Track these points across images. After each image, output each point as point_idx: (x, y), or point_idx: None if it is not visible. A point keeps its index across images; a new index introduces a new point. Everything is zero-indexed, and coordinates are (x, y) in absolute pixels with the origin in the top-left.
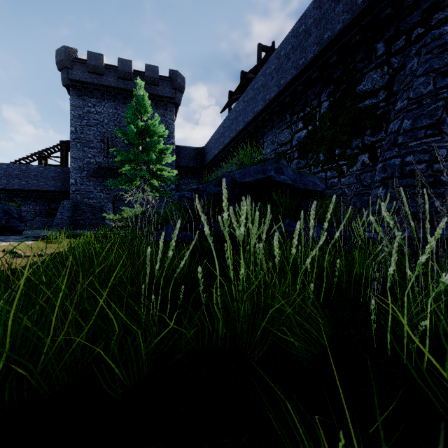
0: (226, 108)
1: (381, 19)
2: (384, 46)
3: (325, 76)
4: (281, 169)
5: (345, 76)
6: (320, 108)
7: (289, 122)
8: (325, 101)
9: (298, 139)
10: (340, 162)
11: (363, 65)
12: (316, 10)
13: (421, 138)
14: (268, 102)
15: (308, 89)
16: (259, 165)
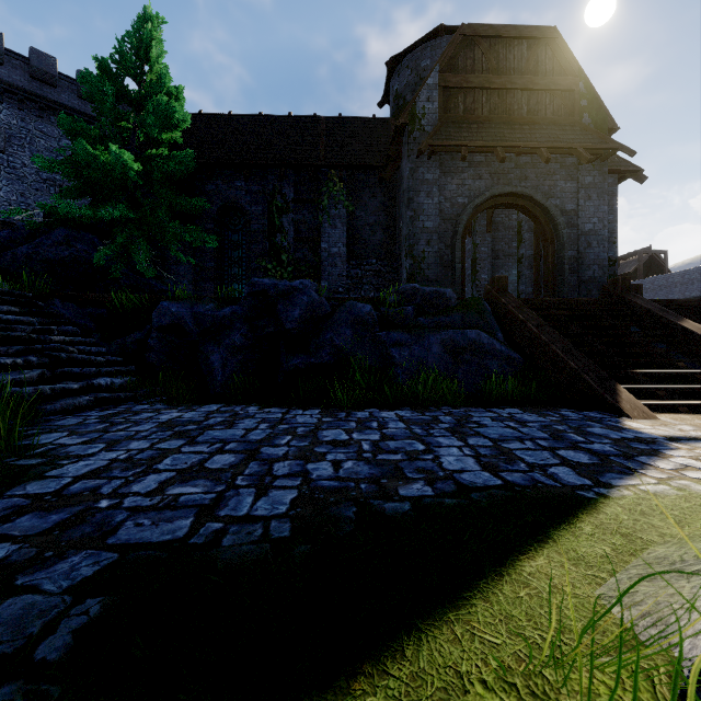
0: None
1: None
2: None
3: None
4: None
5: None
6: None
7: None
8: None
9: None
10: None
11: None
12: (697, 274)
13: None
14: None
15: None
16: None
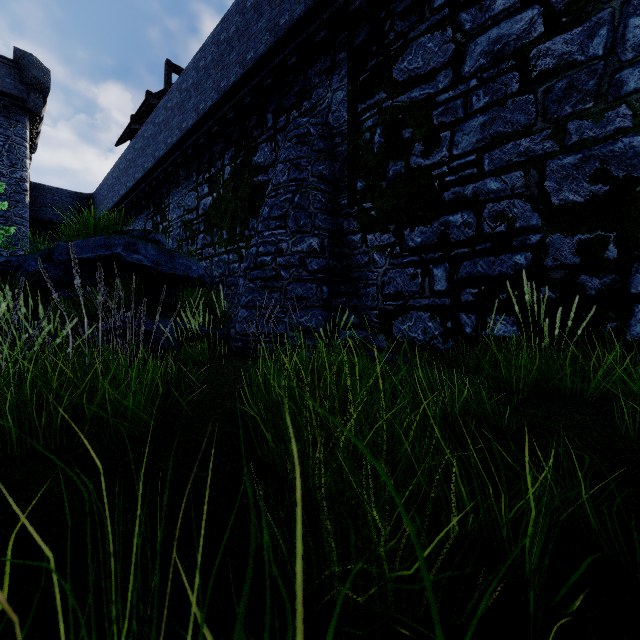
0: (126, 140)
1: (265, 87)
2: (273, 119)
3: (228, 134)
4: (134, 246)
5: (244, 141)
6: (224, 172)
7: (196, 183)
8: (228, 165)
9: (204, 207)
10: (240, 244)
11: (258, 133)
12: (215, 47)
13: (273, 229)
14: (169, 148)
15: (213, 145)
16: (103, 237)
